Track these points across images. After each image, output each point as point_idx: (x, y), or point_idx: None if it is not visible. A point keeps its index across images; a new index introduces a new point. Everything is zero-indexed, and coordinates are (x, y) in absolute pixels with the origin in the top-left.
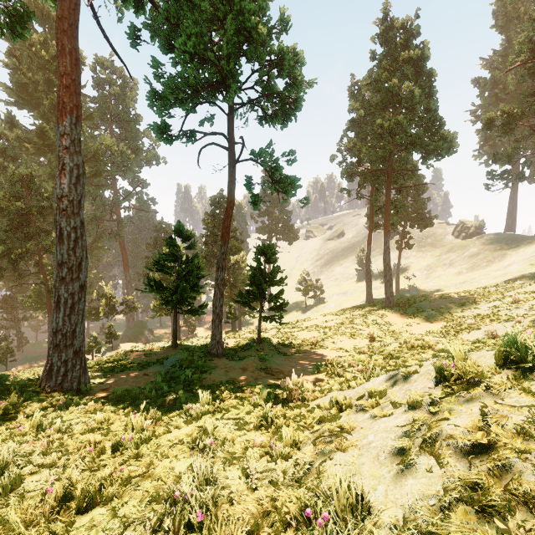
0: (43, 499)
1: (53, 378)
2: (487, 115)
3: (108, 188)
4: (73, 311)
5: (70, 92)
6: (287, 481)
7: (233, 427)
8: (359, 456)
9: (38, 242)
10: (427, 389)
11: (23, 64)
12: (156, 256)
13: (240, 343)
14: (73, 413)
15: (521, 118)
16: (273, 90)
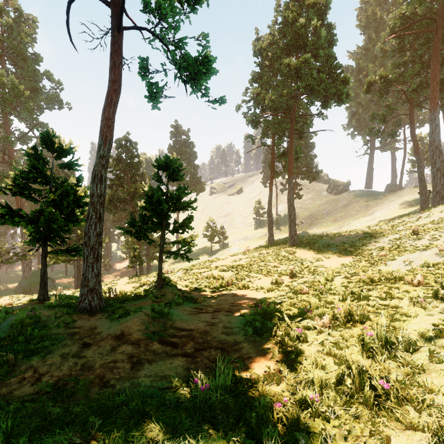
0: None
1: None
2: (369, 79)
3: None
4: None
5: None
6: None
7: None
8: None
9: None
10: None
11: None
12: (12, 173)
13: (137, 288)
14: None
15: (392, 85)
16: None
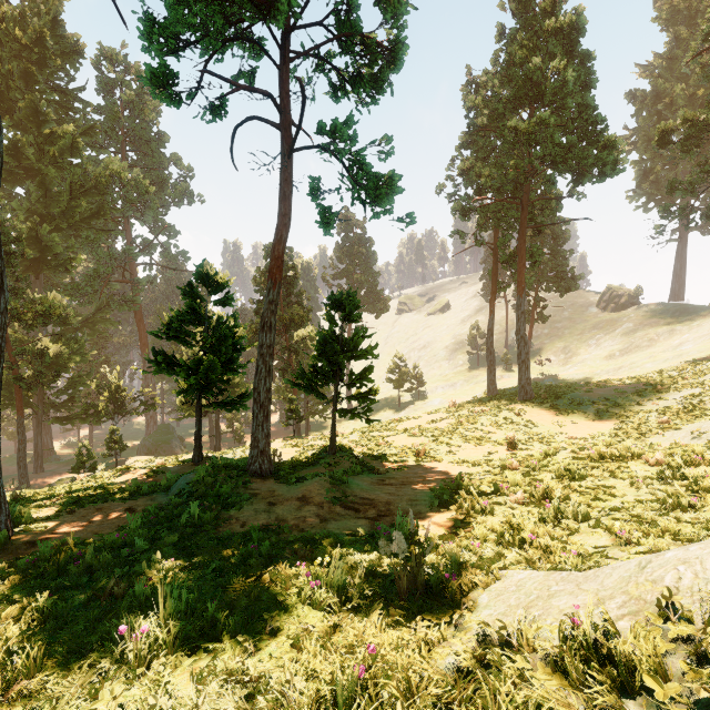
0: None
1: None
2: (662, 125)
3: (117, 234)
4: None
5: None
6: None
7: None
8: None
9: None
10: None
11: None
12: (167, 314)
13: (303, 453)
14: None
15: (708, 130)
16: (356, 29)
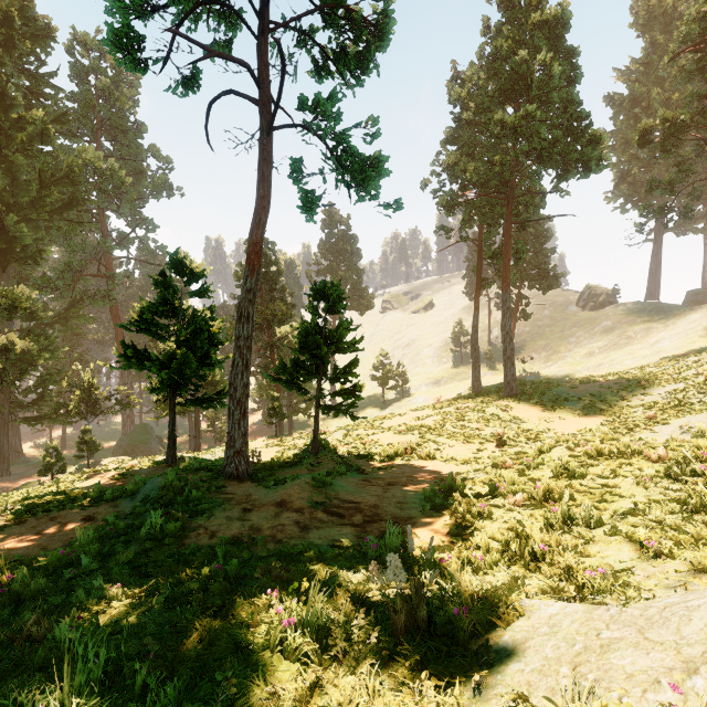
0: None
1: None
2: (643, 124)
3: (91, 226)
4: None
5: None
6: None
7: None
8: None
9: None
10: None
11: None
12: (138, 306)
13: (284, 453)
14: None
15: (686, 131)
16: (340, 0)
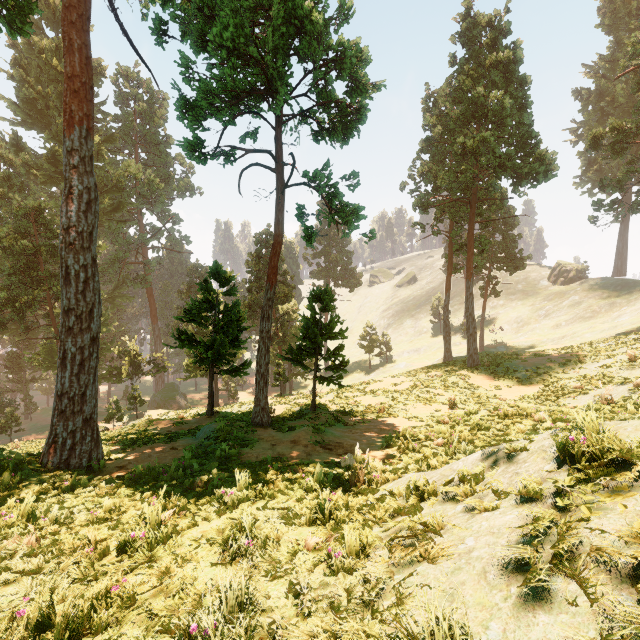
0: (13, 624)
1: (57, 452)
2: (593, 132)
3: (132, 224)
4: (83, 369)
5: (79, 98)
6: (352, 604)
7: (279, 520)
8: (455, 570)
9: (48, 287)
10: (545, 474)
11: (32, 76)
12: (188, 303)
13: (290, 410)
14: (78, 497)
15: (635, 135)
16: (331, 98)
